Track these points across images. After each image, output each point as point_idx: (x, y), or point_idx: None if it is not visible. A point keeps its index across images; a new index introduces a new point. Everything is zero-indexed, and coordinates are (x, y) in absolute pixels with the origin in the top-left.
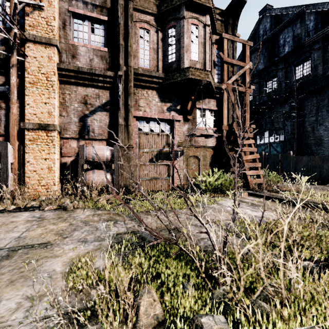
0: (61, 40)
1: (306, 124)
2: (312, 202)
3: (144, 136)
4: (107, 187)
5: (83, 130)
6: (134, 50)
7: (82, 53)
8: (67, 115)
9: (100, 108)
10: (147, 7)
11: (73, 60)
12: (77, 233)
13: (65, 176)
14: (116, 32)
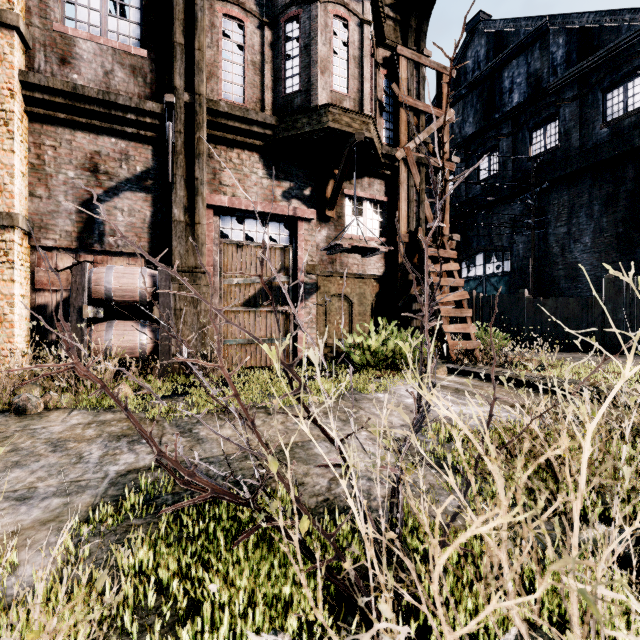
0: (33, 21)
1: (551, 241)
2: (574, 383)
3: (232, 251)
4: (142, 359)
5: (89, 231)
6: (211, 61)
7: (86, 56)
8: (47, 196)
9: (130, 184)
10: None
11: (64, 69)
12: (17, 473)
13: (42, 335)
14: (169, 18)
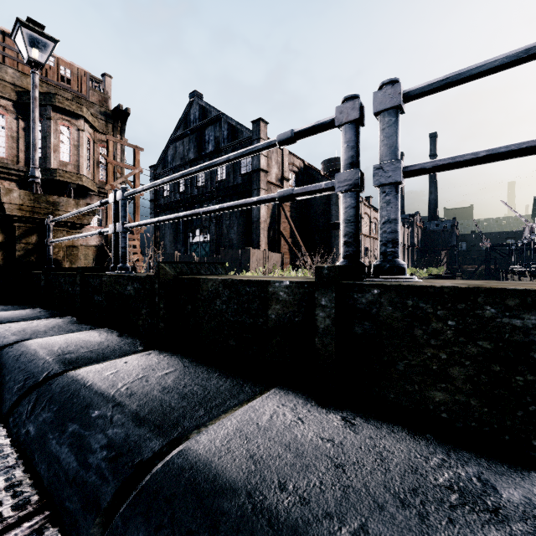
0: None
1: (224, 227)
2: None
3: None
4: None
5: None
6: None
7: None
8: None
9: None
10: (2, 92)
11: None
12: None
13: None
14: None
